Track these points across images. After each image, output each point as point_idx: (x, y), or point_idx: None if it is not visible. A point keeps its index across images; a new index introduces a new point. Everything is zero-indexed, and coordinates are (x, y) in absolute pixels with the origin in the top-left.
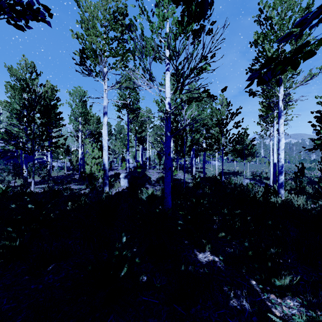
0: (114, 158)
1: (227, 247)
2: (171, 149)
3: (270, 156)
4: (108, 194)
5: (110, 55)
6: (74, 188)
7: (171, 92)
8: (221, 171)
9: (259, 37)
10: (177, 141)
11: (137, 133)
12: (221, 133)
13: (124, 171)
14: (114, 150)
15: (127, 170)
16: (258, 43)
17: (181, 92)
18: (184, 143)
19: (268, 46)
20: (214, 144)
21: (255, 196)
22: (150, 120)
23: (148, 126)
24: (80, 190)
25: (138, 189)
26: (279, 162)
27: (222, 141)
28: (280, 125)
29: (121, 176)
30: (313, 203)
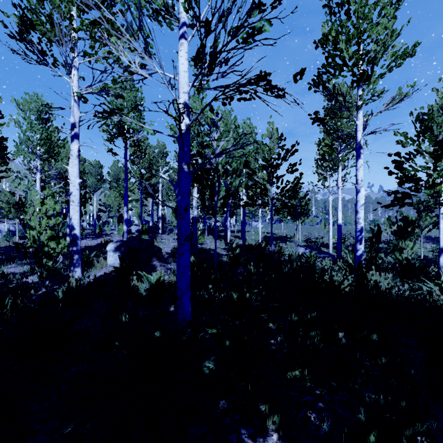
0: (109, 217)
1: (312, 417)
2: (195, 204)
3: (330, 215)
4: (69, 288)
5: (81, 27)
6: (15, 273)
7: (190, 84)
8: (265, 236)
9: (331, 31)
10: (204, 189)
11: (145, 180)
12: (270, 180)
13: (120, 238)
14: (110, 205)
15: (123, 237)
16: (329, 39)
17: (211, 72)
18: (215, 192)
19: (344, 45)
20: (259, 196)
21: (332, 281)
22: (164, 160)
23: (161, 169)
24: (24, 277)
25: (134, 272)
26: (357, 224)
27: (271, 192)
28: (359, 168)
29: (109, 248)
30: (399, 283)
